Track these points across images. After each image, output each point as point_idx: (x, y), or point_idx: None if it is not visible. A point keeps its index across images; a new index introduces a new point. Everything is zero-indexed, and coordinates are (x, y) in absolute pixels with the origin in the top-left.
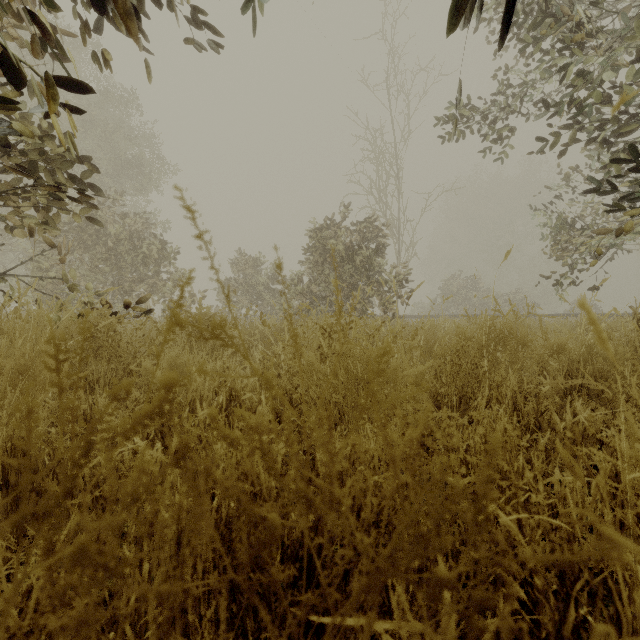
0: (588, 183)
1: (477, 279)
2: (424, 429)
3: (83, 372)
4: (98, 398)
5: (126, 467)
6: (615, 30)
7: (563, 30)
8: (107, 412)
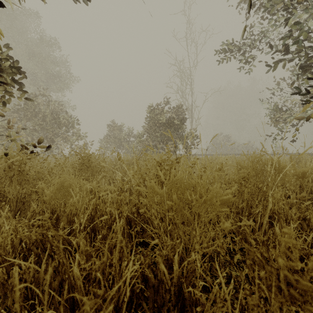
0: (289, 87)
1: (229, 136)
2: (287, 280)
3: (2, 191)
4: (1, 213)
5: (0, 281)
6: (312, 1)
7: (283, 2)
8: (7, 223)
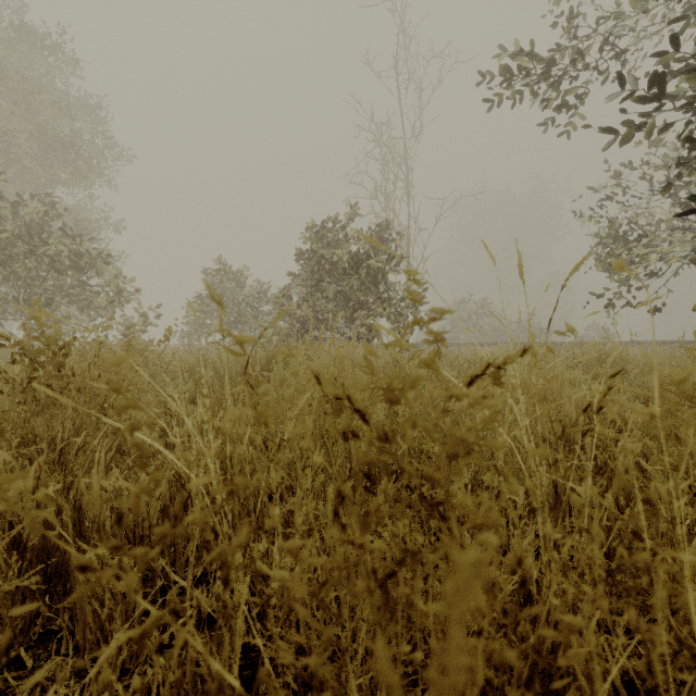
0: (647, 180)
1: (489, 303)
2: None
3: None
4: None
5: None
6: None
7: None
8: None
